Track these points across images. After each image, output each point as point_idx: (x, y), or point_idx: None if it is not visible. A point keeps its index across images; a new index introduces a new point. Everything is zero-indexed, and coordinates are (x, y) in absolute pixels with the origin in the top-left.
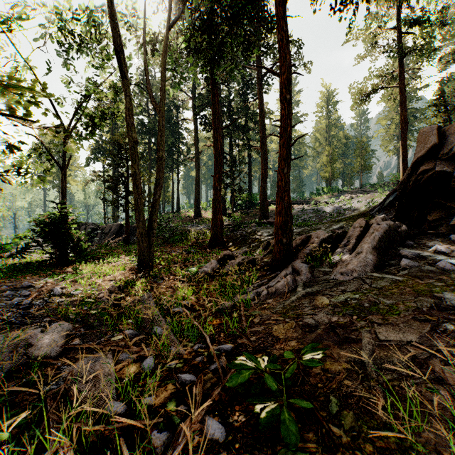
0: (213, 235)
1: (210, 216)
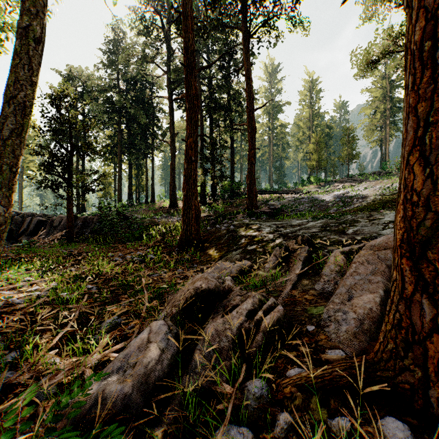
0: (185, 231)
1: None
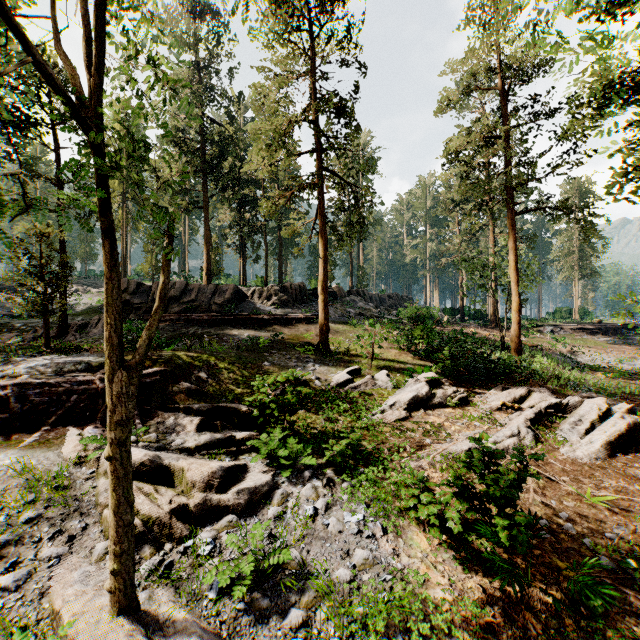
0: None
1: None
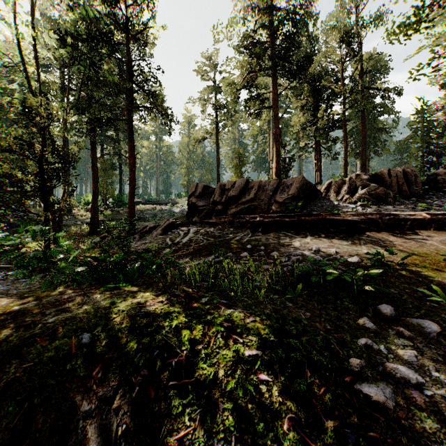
0: (92, 227)
1: (81, 212)
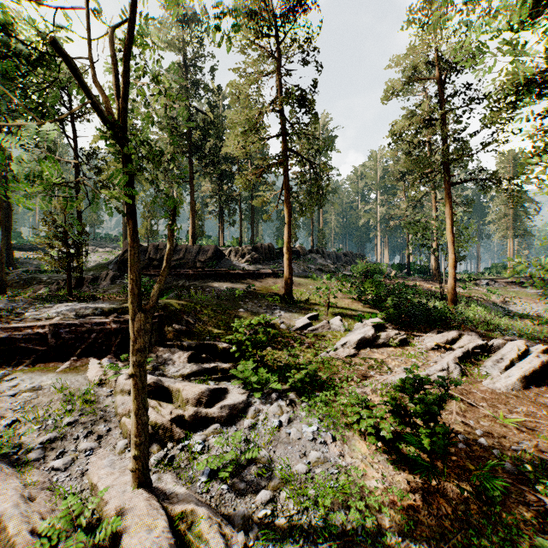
0: None
1: None
